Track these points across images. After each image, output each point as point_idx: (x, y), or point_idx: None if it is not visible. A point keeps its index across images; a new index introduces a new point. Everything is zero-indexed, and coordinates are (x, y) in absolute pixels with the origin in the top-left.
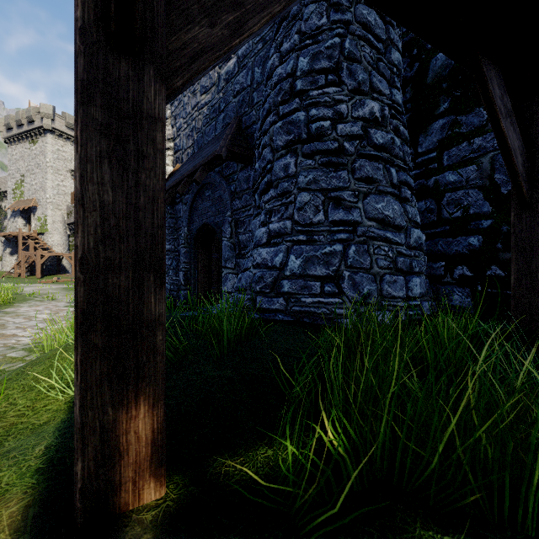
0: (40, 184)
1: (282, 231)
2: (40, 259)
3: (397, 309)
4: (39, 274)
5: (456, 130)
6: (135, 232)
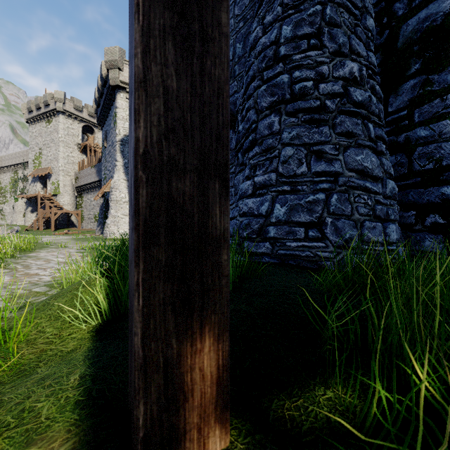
0: (54, 155)
1: (267, 182)
2: (54, 216)
3: (377, 253)
4: (53, 228)
5: (427, 88)
6: (199, 129)
